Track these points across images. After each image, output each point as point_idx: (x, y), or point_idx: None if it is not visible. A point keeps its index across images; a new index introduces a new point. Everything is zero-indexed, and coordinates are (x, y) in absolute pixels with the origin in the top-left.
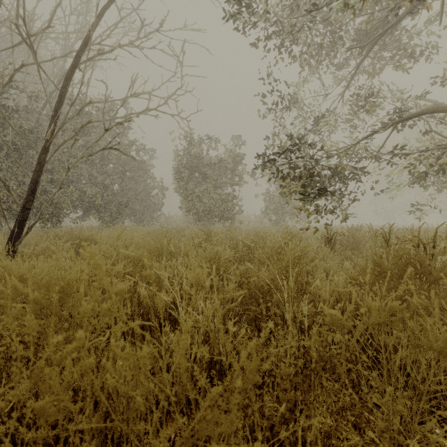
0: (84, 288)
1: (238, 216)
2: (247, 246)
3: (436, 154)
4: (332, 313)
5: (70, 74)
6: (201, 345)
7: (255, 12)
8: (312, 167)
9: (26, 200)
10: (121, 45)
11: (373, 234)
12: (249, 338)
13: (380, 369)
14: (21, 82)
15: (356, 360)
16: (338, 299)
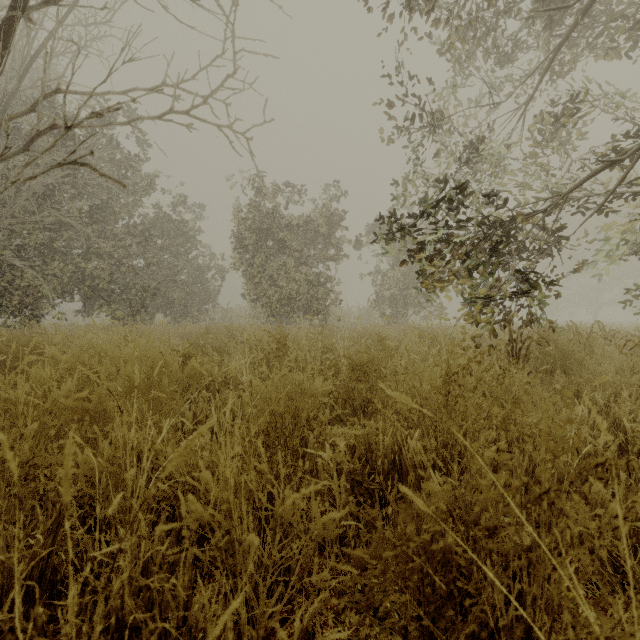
0: None
1: (334, 308)
2: (360, 369)
3: (621, 218)
4: None
5: (8, 27)
6: None
7: None
8: (470, 219)
9: None
10: None
11: (593, 340)
12: None
13: None
14: None
15: None
16: None
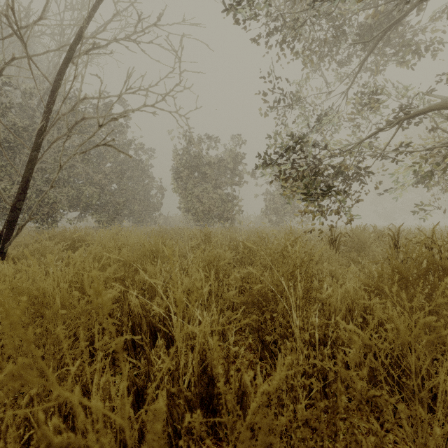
0: (63, 298)
1: (238, 216)
2: (248, 248)
3: None
4: (351, 329)
5: (63, 68)
6: (197, 367)
7: (257, 3)
8: (315, 166)
9: (16, 200)
10: (117, 39)
11: (378, 235)
12: (251, 349)
13: (400, 389)
14: (15, 79)
15: (373, 378)
16: (351, 308)
